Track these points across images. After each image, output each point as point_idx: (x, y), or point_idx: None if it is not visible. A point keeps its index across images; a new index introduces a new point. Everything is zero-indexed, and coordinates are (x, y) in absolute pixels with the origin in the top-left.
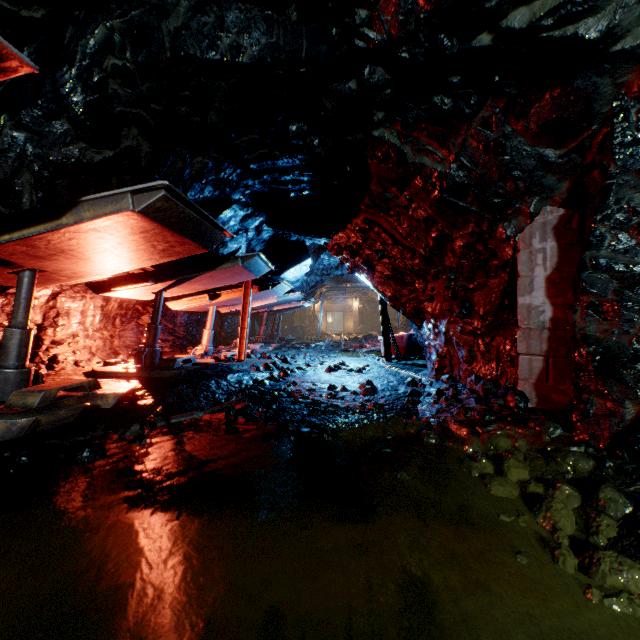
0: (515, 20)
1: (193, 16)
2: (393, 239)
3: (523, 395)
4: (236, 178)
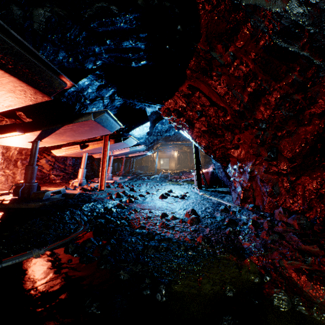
0: None
1: None
2: (210, 101)
3: None
4: (83, 42)
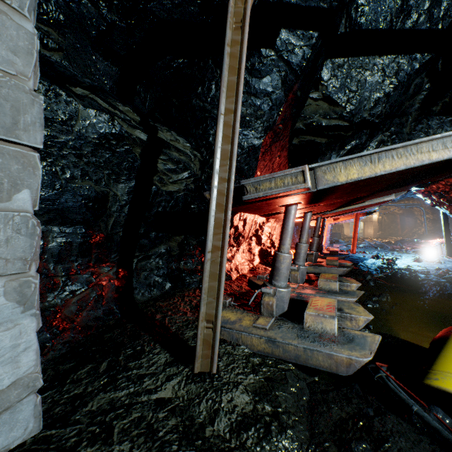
0: None
1: (416, 126)
2: None
3: None
4: None
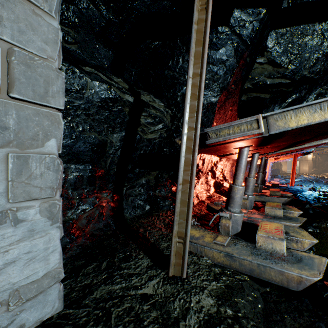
0: None
1: None
2: None
3: None
4: None
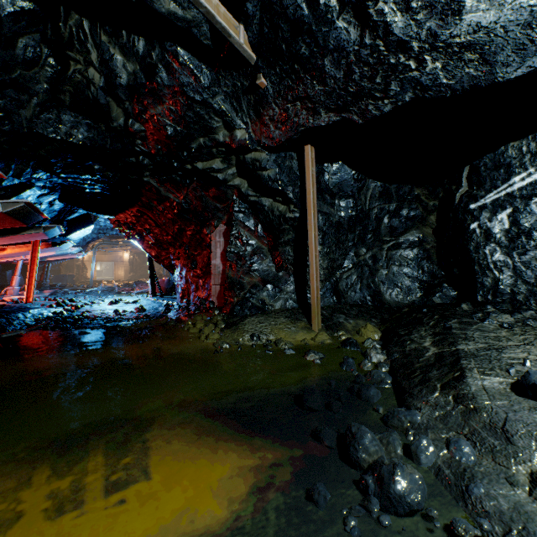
0: (198, 165)
1: (42, 113)
2: (156, 224)
3: (213, 302)
4: (46, 177)
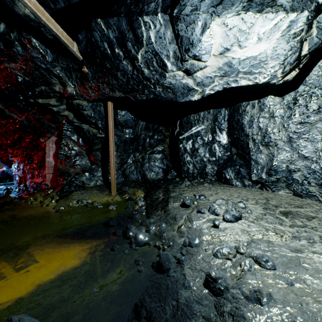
0: (39, 101)
1: None
2: None
3: (47, 184)
4: None
